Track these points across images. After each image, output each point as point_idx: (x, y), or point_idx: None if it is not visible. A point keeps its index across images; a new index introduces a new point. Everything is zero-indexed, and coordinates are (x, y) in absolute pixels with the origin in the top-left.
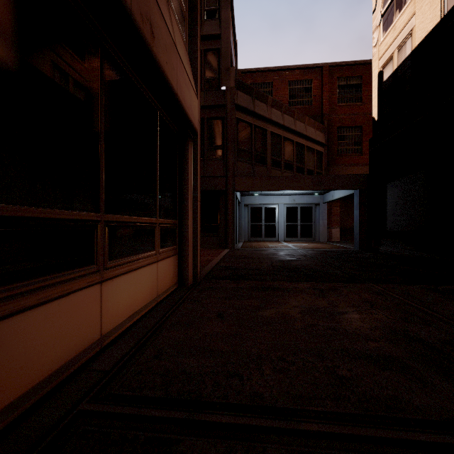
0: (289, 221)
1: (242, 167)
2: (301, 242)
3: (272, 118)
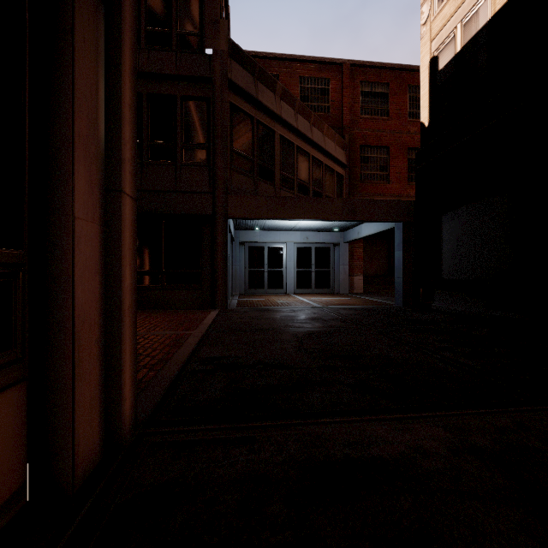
0: (300, 266)
1: (238, 180)
2: (317, 294)
3: (282, 115)
